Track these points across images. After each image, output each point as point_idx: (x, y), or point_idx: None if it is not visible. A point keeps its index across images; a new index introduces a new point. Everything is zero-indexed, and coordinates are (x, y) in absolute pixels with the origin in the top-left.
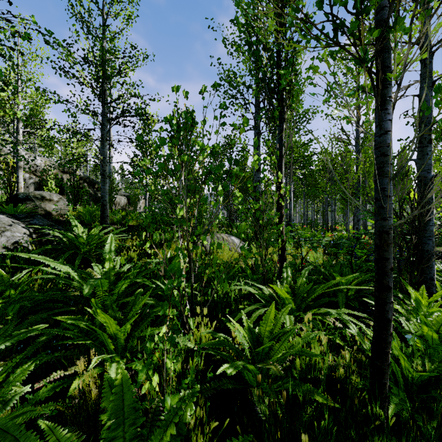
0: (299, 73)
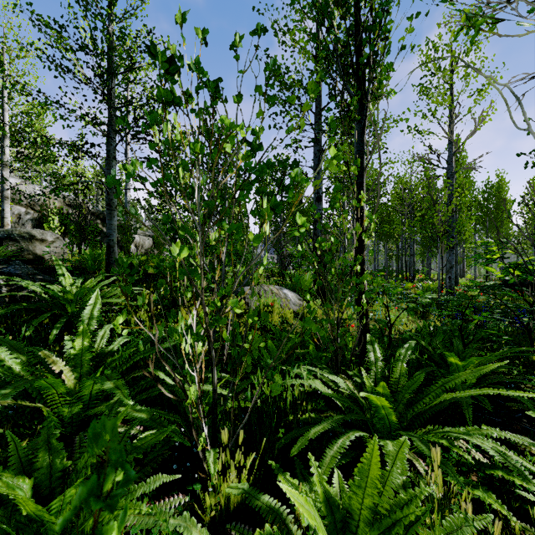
0: (388, 44)
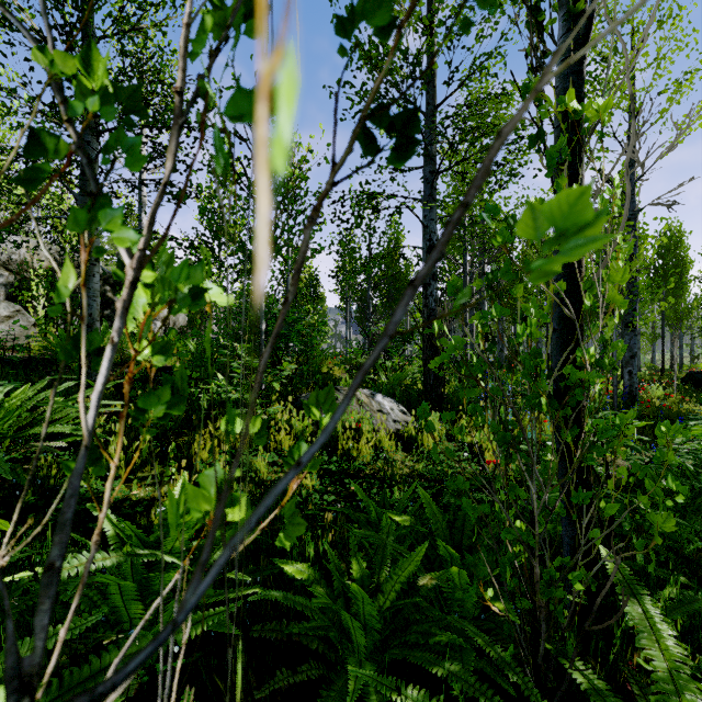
0: None
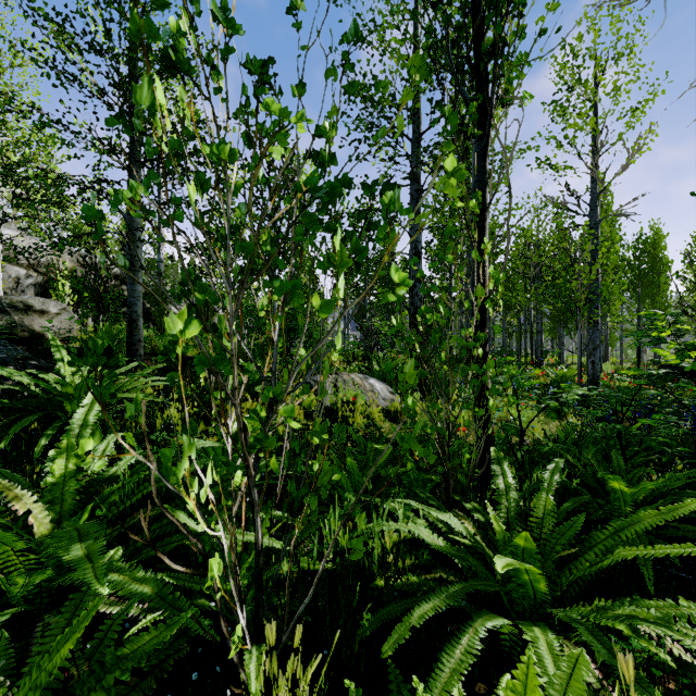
0: (519, 28)
